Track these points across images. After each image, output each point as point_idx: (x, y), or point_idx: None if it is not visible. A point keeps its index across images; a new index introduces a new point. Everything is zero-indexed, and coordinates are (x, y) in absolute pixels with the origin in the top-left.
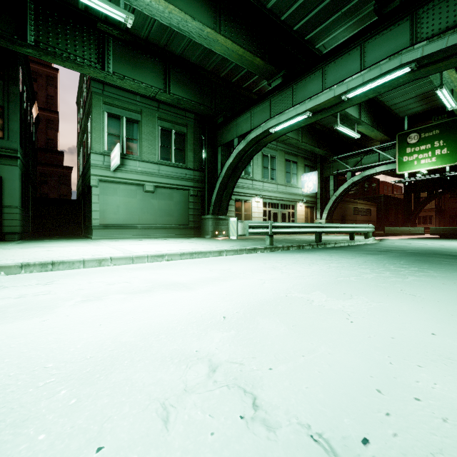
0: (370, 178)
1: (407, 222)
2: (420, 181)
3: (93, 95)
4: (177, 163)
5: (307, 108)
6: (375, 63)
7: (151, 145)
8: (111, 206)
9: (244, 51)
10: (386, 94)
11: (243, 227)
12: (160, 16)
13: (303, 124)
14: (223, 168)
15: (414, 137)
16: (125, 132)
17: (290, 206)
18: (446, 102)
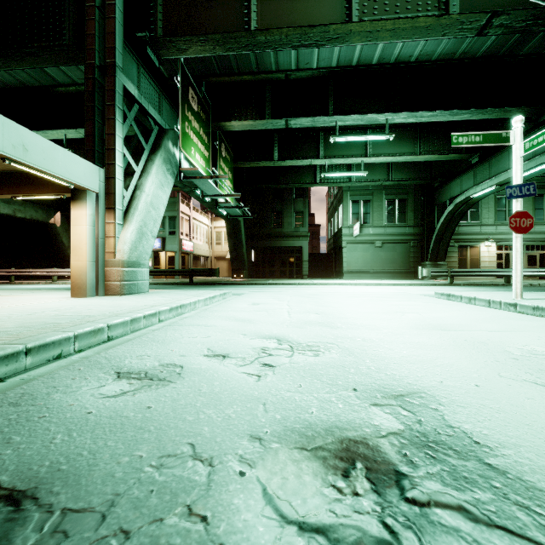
0: None
1: None
2: None
3: (343, 192)
4: (399, 224)
5: (493, 183)
6: (532, 158)
7: (379, 214)
8: (353, 259)
9: (439, 155)
10: None
11: (426, 272)
12: (381, 161)
13: (500, 189)
14: (438, 224)
15: None
16: (362, 210)
17: (544, 247)
18: None
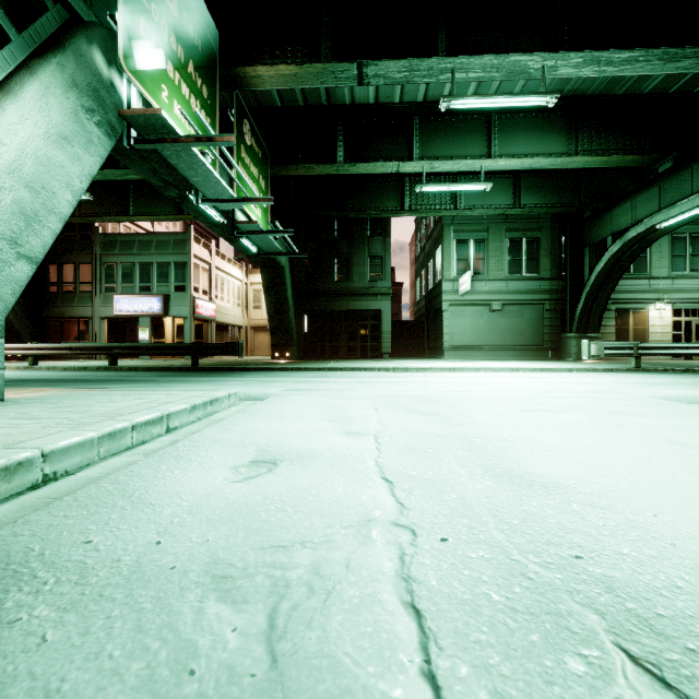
0: None
1: None
2: None
3: (444, 227)
4: (528, 275)
5: None
6: None
7: (497, 261)
8: (459, 328)
9: (608, 157)
10: None
11: (597, 348)
12: (513, 167)
13: None
14: (591, 274)
15: None
16: (472, 254)
17: None
18: None
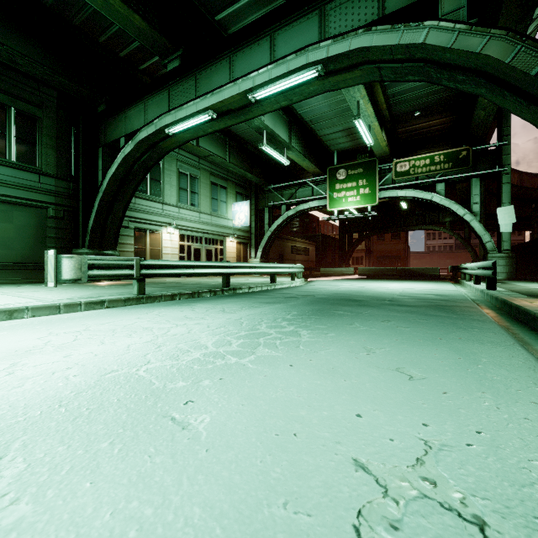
0: (311, 215)
1: (342, 262)
2: (353, 221)
3: None
4: (21, 163)
5: (209, 104)
6: (282, 58)
7: None
8: None
9: None
10: (316, 121)
11: (75, 266)
12: None
13: (211, 130)
14: (105, 179)
15: (342, 173)
16: None
17: (218, 241)
18: (364, 136)
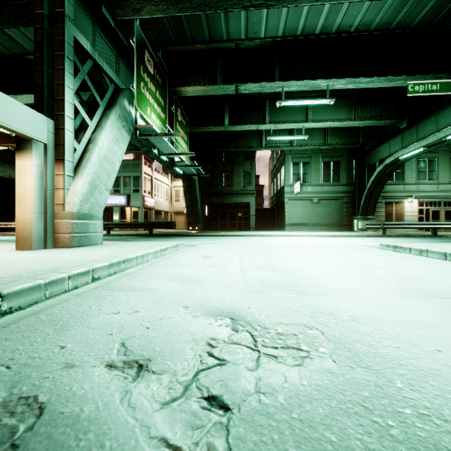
0: None
1: None
2: None
3: (285, 156)
4: (334, 183)
5: (421, 145)
6: None
7: (316, 175)
8: (294, 213)
9: (371, 121)
10: None
11: (362, 224)
12: (320, 126)
13: (427, 151)
14: (368, 183)
15: None
16: (301, 171)
17: None
18: None
